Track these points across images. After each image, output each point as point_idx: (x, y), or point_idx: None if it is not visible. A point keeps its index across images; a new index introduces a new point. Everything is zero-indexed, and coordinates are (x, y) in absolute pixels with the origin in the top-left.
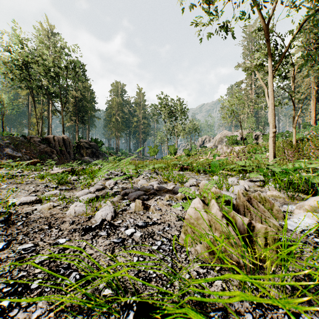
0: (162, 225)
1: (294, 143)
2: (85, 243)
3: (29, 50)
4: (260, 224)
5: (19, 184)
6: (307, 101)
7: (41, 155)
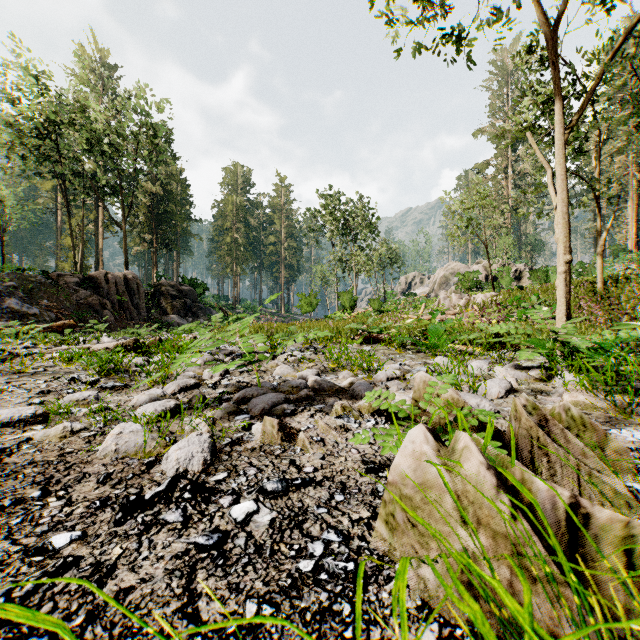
0: (326, 486)
1: (600, 287)
2: (121, 549)
3: (57, 99)
4: (576, 487)
5: (18, 374)
6: (620, 203)
7: (79, 311)
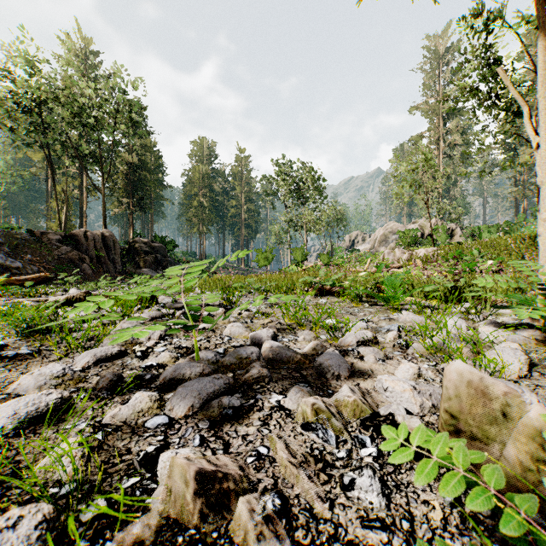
0: None
1: None
2: None
3: (42, 77)
4: None
5: None
6: None
7: (60, 265)
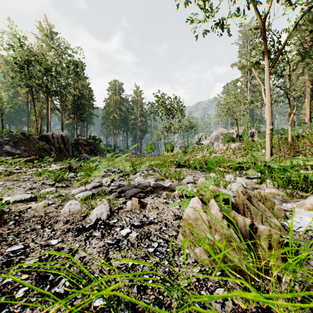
0: (159, 224)
1: (290, 140)
2: (78, 245)
3: (28, 49)
4: (261, 223)
5: (16, 181)
6: (302, 99)
7: (40, 152)
